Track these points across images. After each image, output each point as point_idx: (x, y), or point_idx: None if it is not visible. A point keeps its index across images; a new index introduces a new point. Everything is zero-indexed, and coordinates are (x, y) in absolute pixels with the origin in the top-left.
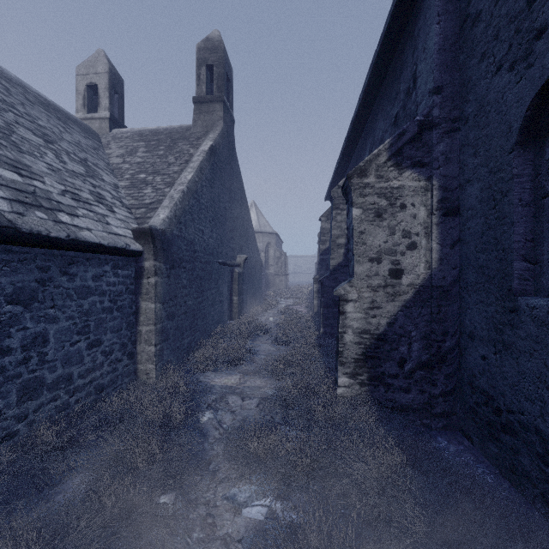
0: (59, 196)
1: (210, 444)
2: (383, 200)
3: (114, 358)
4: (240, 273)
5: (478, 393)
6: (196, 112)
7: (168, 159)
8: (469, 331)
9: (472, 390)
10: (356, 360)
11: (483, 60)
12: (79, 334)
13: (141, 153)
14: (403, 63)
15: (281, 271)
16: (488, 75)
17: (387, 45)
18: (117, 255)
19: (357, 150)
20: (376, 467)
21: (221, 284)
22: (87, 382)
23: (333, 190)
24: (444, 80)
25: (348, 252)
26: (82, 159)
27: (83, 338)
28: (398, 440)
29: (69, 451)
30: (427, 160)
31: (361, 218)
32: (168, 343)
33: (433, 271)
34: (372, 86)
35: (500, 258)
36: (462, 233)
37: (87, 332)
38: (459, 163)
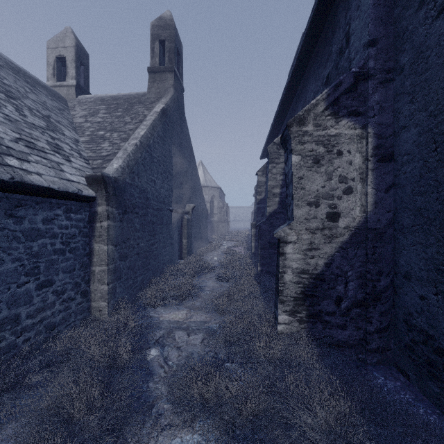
0: (11, 143)
1: (155, 384)
2: (320, 147)
3: (66, 297)
4: (189, 219)
5: (415, 331)
6: (150, 81)
7: (125, 119)
8: (405, 271)
9: (408, 328)
10: (295, 299)
11: (421, 8)
12: (27, 275)
13: (102, 114)
14: (335, 26)
15: (224, 219)
16: (427, 21)
17: (320, 11)
18: (70, 199)
19: (289, 113)
20: (323, 415)
21: (172, 228)
22: (37, 321)
23: (269, 146)
24: (379, 33)
25: (287, 197)
26: (45, 115)
27: (32, 279)
28: (343, 383)
29: (5, 398)
30: (362, 110)
31: (300, 164)
32: (121, 282)
33: (368, 214)
34: (305, 52)
35: (442, 200)
36: (397, 178)
37: (37, 273)
38: (393, 112)
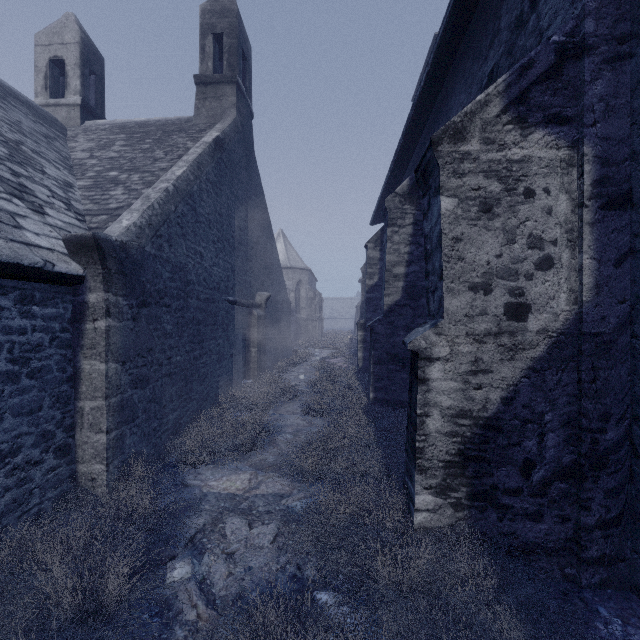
0: None
1: None
2: (493, 182)
3: (22, 461)
4: (261, 316)
5: None
6: (198, 97)
7: (155, 154)
8: None
9: None
10: (447, 464)
11: None
12: None
13: (118, 147)
14: None
15: (315, 315)
16: None
17: None
18: (30, 280)
19: (417, 150)
20: None
21: (233, 331)
22: None
23: (387, 198)
24: None
25: (427, 277)
26: (12, 140)
27: None
28: None
29: None
30: (572, 112)
31: (456, 214)
32: (135, 425)
33: (584, 307)
34: (449, 39)
35: None
36: None
37: None
38: (630, 115)
